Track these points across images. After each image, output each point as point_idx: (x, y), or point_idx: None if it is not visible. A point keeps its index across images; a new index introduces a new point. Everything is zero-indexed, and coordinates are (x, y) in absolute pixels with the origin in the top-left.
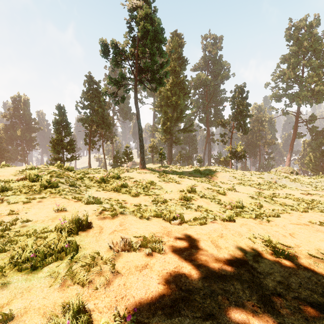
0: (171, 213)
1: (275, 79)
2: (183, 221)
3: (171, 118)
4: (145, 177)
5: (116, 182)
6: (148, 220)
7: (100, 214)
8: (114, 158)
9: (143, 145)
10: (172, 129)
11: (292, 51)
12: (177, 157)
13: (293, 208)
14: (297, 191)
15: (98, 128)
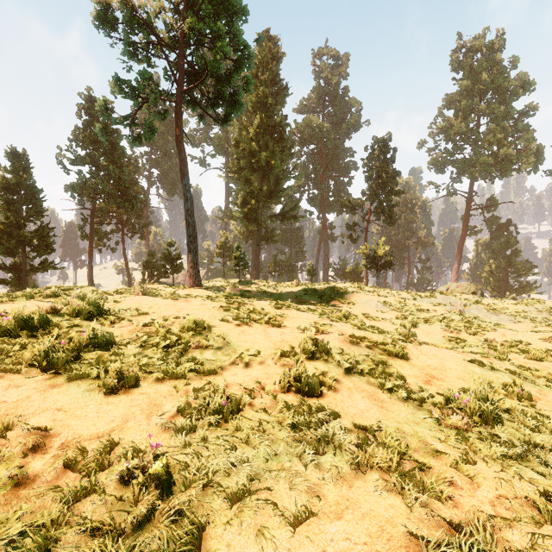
0: None
1: (436, 134)
2: None
3: (258, 193)
4: (185, 311)
5: (76, 330)
6: None
7: None
8: (144, 266)
9: (194, 235)
10: (260, 213)
11: (462, 88)
12: (269, 266)
13: None
14: (529, 334)
15: (113, 208)
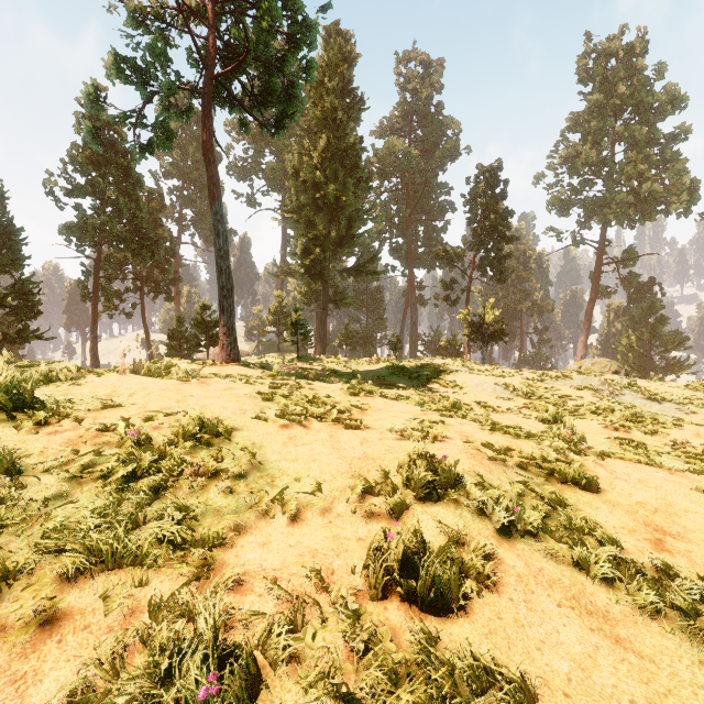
0: None
1: (558, 164)
2: None
3: (324, 239)
4: (192, 400)
5: None
6: None
7: None
8: (170, 337)
9: (229, 286)
10: (327, 267)
11: (592, 104)
12: (339, 338)
13: None
14: None
15: (128, 258)
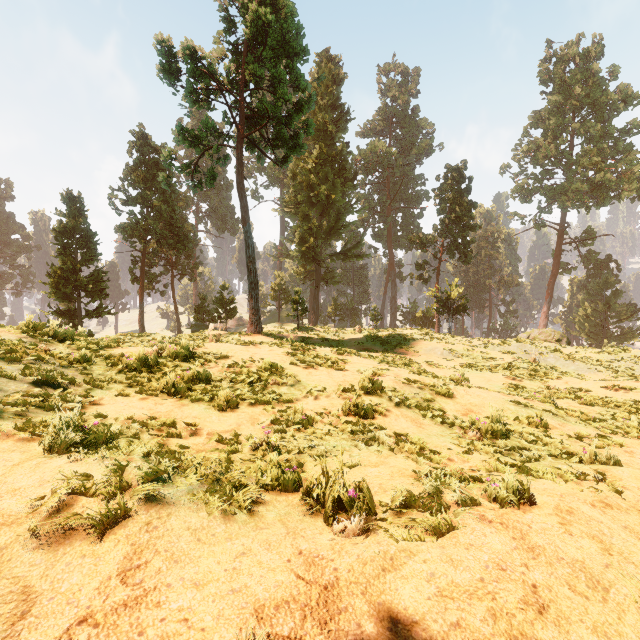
0: (330, 479)
1: (520, 158)
2: (372, 516)
3: (317, 230)
4: (258, 356)
5: (180, 369)
6: (250, 520)
7: (58, 516)
8: (196, 311)
9: (255, 281)
10: (319, 252)
11: (552, 104)
12: (329, 310)
13: (609, 425)
14: (593, 382)
15: (162, 248)
